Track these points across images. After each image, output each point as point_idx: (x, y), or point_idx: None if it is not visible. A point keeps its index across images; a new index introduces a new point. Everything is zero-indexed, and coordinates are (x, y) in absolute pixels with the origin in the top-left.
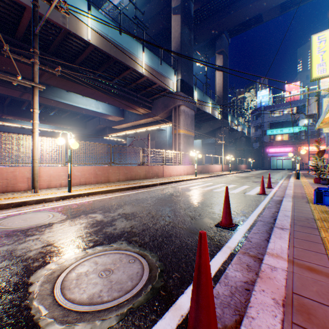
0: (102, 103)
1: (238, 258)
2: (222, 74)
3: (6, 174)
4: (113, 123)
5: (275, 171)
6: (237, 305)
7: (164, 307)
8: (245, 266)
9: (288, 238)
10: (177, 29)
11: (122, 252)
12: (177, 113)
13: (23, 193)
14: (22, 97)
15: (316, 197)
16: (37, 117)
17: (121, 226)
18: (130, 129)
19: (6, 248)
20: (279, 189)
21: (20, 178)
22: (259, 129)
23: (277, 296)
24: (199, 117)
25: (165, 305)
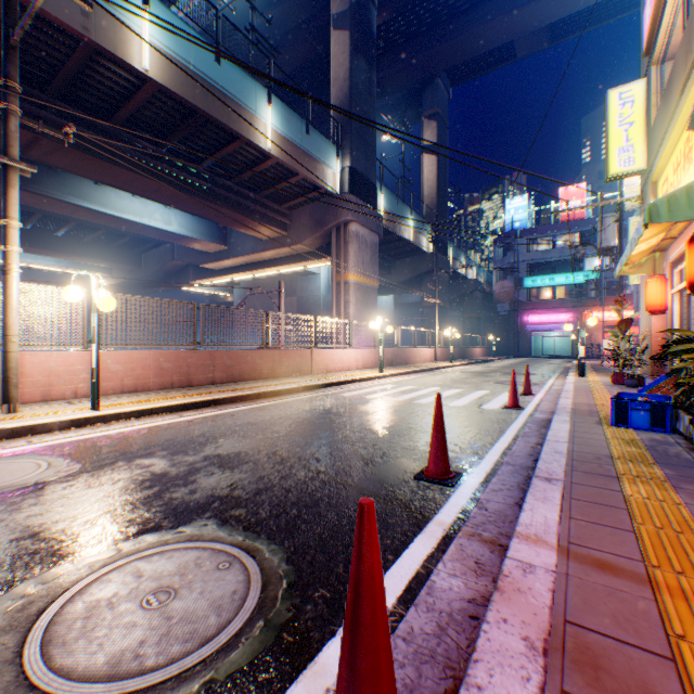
0: (177, 212)
1: (458, 547)
2: (436, 160)
3: None
4: (203, 256)
5: (540, 360)
6: (451, 656)
7: (289, 673)
8: (472, 564)
9: (559, 499)
10: (343, 61)
11: (203, 545)
12: (342, 239)
13: None
14: None
15: (615, 413)
16: (17, 237)
17: (207, 486)
18: (242, 270)
19: None
20: (546, 397)
21: None
22: (509, 275)
23: (534, 631)
24: (390, 248)
25: (291, 668)
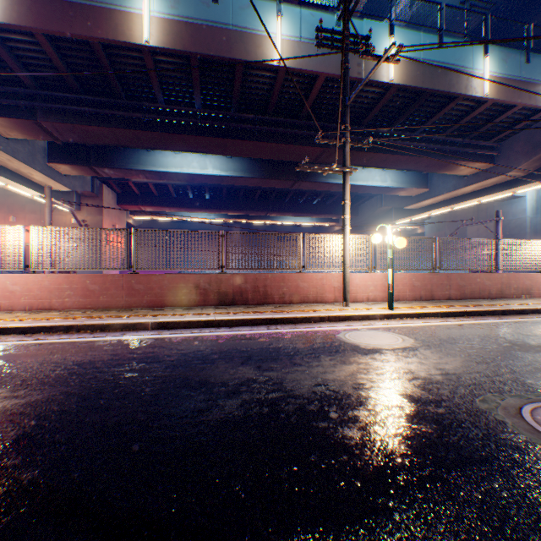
0: (389, 172)
1: None
2: None
3: (315, 281)
4: (405, 200)
5: None
6: None
7: None
8: None
9: None
10: None
11: None
12: None
13: (332, 305)
14: (292, 187)
15: None
16: (347, 210)
17: None
18: (440, 206)
19: (396, 365)
20: None
21: (327, 287)
22: None
23: None
24: None
25: None
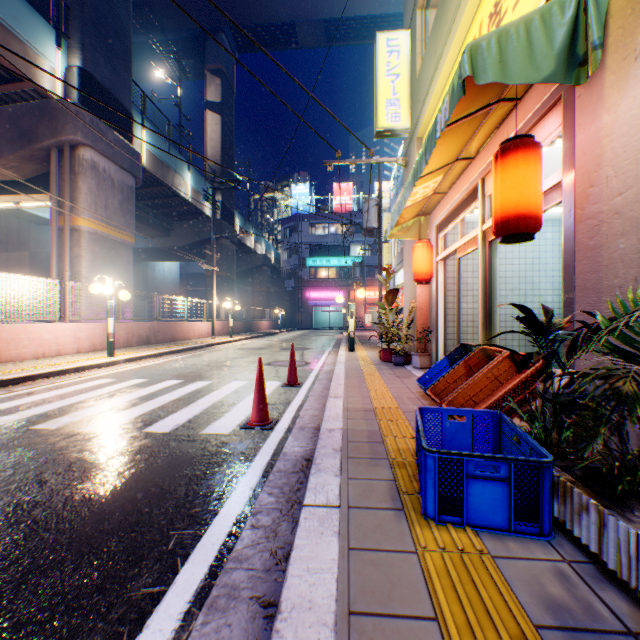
0: None
1: None
2: (221, 120)
3: None
4: None
5: (320, 332)
6: None
7: None
8: None
9: None
10: None
11: None
12: (67, 166)
13: None
14: None
15: (437, 486)
16: None
17: None
18: None
19: None
20: (315, 387)
21: None
22: (295, 254)
23: None
24: (165, 205)
25: None
